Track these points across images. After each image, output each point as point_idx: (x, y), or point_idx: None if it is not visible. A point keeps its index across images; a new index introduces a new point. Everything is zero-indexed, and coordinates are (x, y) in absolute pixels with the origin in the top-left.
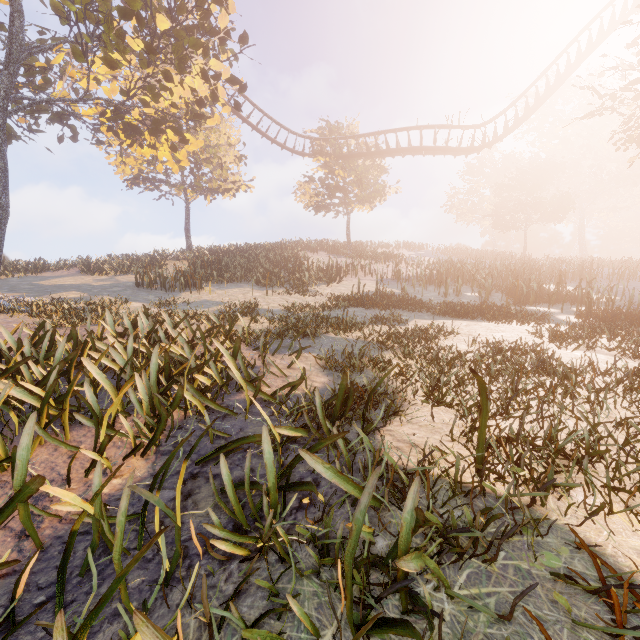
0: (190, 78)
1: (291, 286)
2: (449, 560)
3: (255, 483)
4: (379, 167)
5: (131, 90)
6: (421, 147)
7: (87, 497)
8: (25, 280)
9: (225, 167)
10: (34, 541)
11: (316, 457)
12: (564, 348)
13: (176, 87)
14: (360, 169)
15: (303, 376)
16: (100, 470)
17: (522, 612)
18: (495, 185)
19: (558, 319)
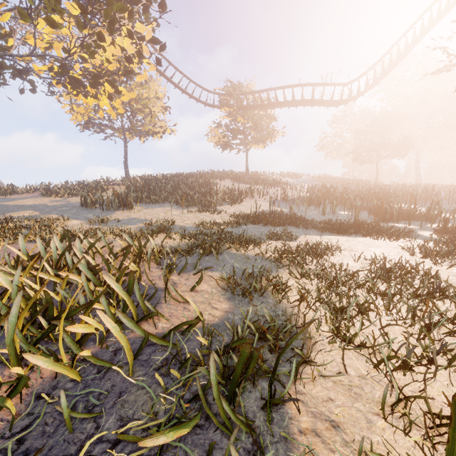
0: (120, 39)
1: (203, 206)
2: None
3: None
4: (270, 116)
5: (72, 48)
6: (302, 100)
7: None
8: None
9: (154, 115)
10: None
11: None
12: (438, 264)
13: (109, 47)
14: (256, 117)
15: (200, 317)
16: None
17: None
18: (355, 130)
19: (420, 235)
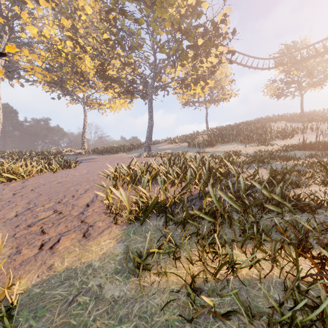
0: (210, 58)
1: (259, 142)
2: (299, 213)
3: (238, 190)
4: (327, 60)
5: (188, 72)
6: None
7: (196, 191)
8: (153, 147)
9: (224, 88)
10: (190, 193)
11: (255, 182)
12: None
13: (204, 64)
14: (310, 66)
15: (257, 171)
16: (202, 180)
17: (319, 222)
18: None
19: None
